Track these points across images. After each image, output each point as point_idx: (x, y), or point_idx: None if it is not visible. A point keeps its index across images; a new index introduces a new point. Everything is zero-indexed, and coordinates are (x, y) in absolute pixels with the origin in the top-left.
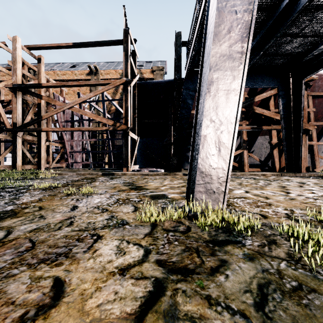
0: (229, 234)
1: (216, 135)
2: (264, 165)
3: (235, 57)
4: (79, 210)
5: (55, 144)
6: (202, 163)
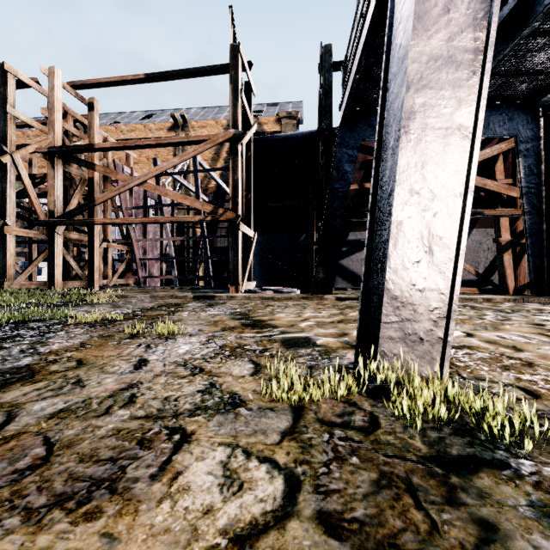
0: (470, 439)
1: (424, 220)
2: (483, 282)
3: (462, 60)
4: (150, 369)
5: (117, 246)
6: (394, 280)
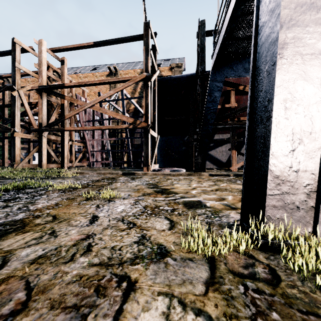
0: None
1: (296, 120)
2: None
3: None
4: (100, 223)
5: (77, 144)
6: (275, 163)
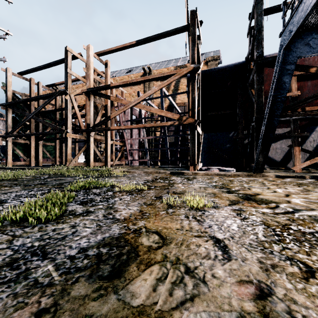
0: None
1: None
2: None
3: None
4: (242, 256)
5: (117, 143)
6: None
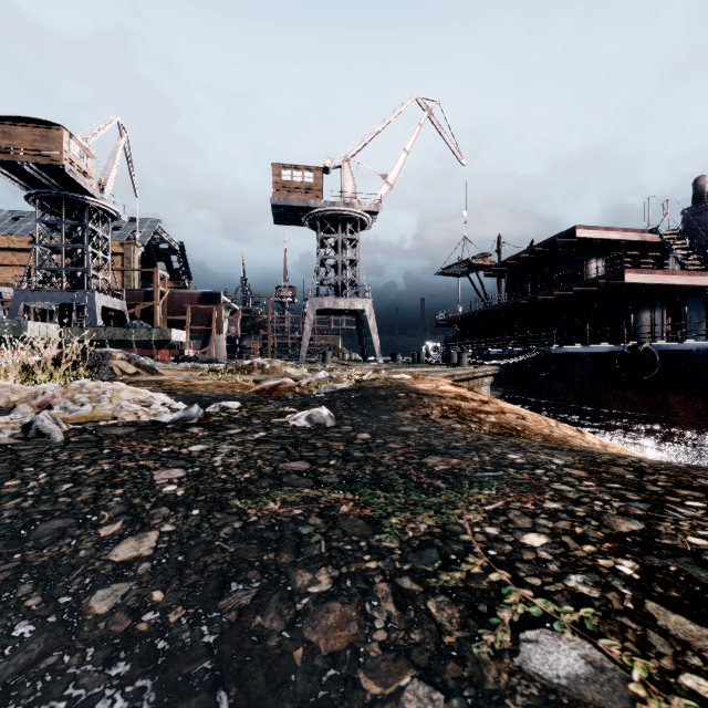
0: None
1: None
2: None
3: None
4: None
5: None
6: None
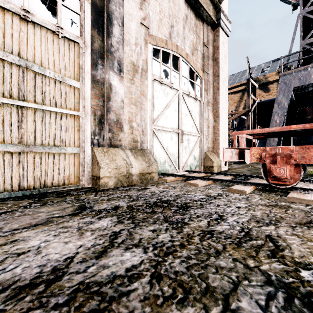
0: None
1: None
2: None
3: None
4: (233, 167)
5: None
6: None
